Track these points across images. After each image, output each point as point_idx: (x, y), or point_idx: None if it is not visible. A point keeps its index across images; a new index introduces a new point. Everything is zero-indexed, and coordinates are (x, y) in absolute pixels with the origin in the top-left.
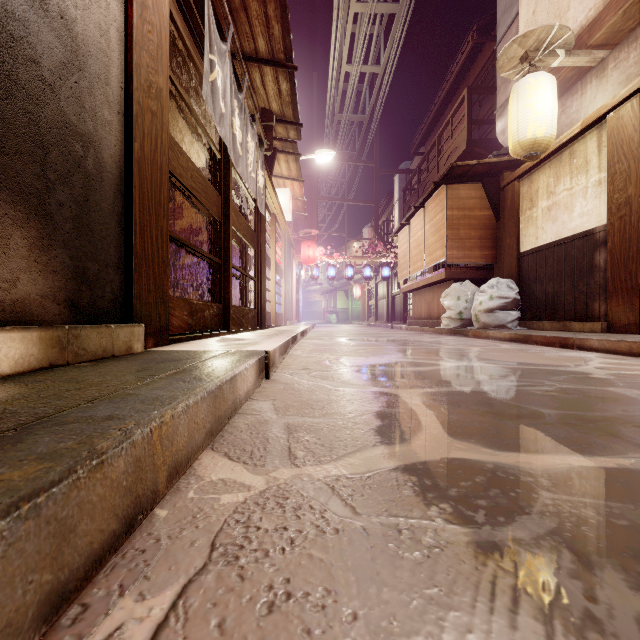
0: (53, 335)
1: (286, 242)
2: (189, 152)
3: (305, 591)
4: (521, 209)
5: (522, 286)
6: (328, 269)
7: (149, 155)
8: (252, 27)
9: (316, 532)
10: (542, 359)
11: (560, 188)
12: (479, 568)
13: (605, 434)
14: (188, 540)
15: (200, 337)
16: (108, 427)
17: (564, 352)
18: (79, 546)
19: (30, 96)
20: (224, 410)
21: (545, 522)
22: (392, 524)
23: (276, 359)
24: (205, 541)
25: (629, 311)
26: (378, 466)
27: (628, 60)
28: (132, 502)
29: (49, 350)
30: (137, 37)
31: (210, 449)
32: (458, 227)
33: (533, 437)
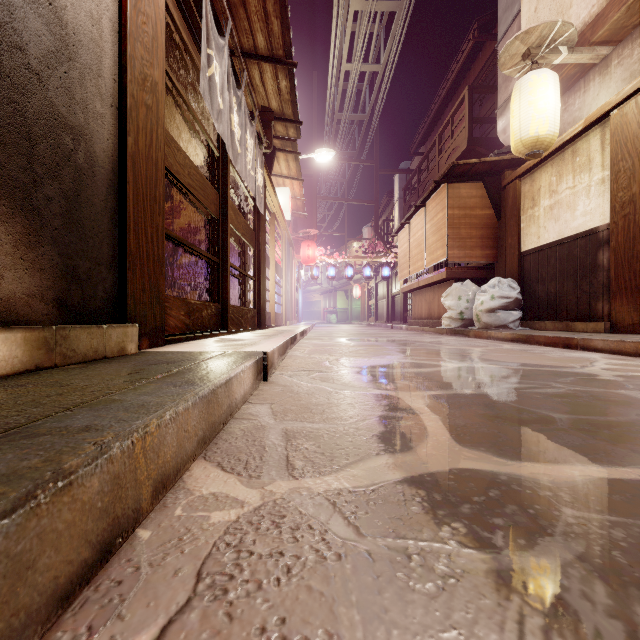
0: (39, 336)
1: (286, 242)
2: (187, 150)
3: (303, 635)
4: (523, 208)
5: (524, 286)
6: (328, 269)
7: (144, 150)
8: (251, 23)
9: (316, 558)
10: (546, 360)
11: (562, 187)
12: (502, 604)
13: (622, 441)
14: (171, 568)
15: (197, 337)
16: (82, 440)
17: (568, 353)
18: (40, 583)
19: (15, 85)
20: (218, 415)
21: (571, 545)
22: (400, 548)
23: (275, 360)
24: (190, 569)
25: (633, 311)
26: (383, 478)
27: (632, 57)
28: (109, 525)
29: (35, 352)
30: (131, 28)
31: (202, 458)
32: (459, 226)
33: (546, 445)
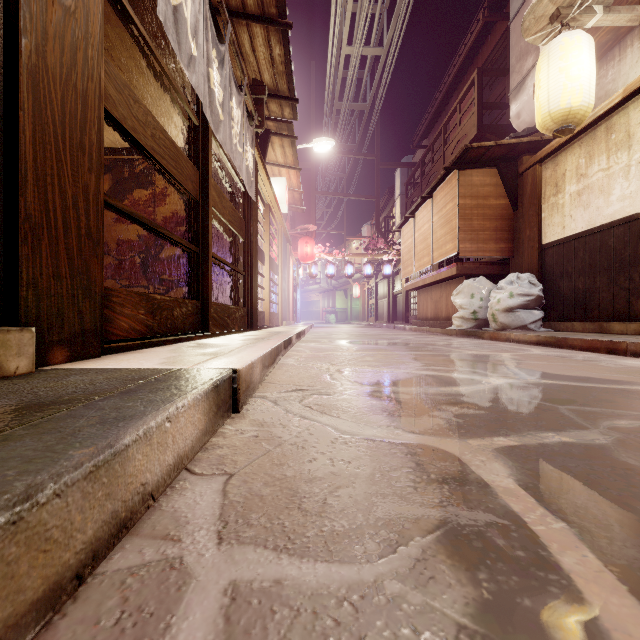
0: None
1: (282, 236)
2: (168, 128)
3: None
4: (543, 196)
5: (545, 282)
6: (327, 267)
7: (57, 70)
8: None
9: None
10: (608, 371)
11: (594, 169)
12: None
13: None
14: None
15: (162, 343)
16: None
17: (620, 360)
18: None
19: None
20: (47, 575)
21: None
22: None
23: (255, 376)
24: None
25: None
26: None
27: None
28: None
29: None
30: None
31: None
32: (471, 217)
33: None
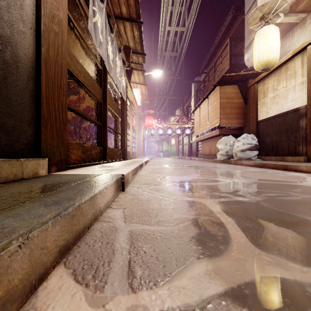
0: None
1: (138, 116)
2: (86, 68)
3: None
4: (258, 98)
5: (259, 138)
6: (159, 130)
7: (53, 57)
8: None
9: None
10: (278, 177)
11: (280, 86)
12: None
13: None
14: None
15: (88, 165)
16: None
17: (287, 173)
18: None
19: None
20: (83, 223)
21: None
22: None
23: (129, 178)
24: None
25: None
26: (208, 291)
27: None
28: None
29: None
30: None
31: (62, 264)
32: (225, 108)
33: None
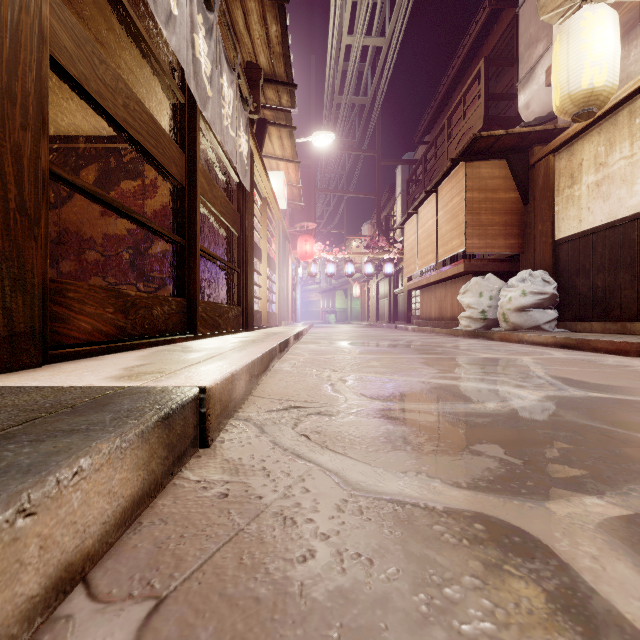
0: None
1: (280, 233)
2: (156, 113)
3: None
4: (557, 188)
5: (559, 280)
6: (327, 265)
7: None
8: None
9: None
10: None
11: (615, 157)
12: None
13: None
14: None
15: (134, 346)
16: None
17: None
18: None
19: None
20: None
21: None
22: None
23: (238, 391)
24: None
25: None
26: None
27: None
28: None
29: None
30: None
31: None
32: (479, 212)
33: None
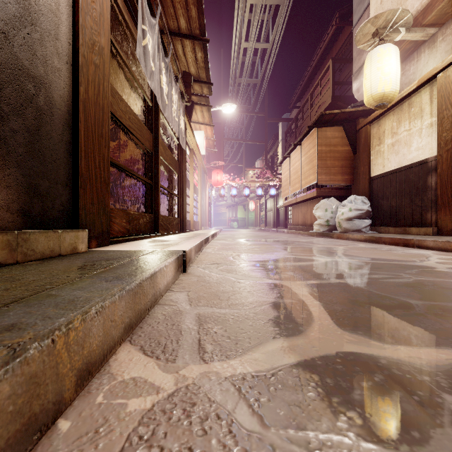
0: (3, 239)
1: (201, 170)
2: (130, 103)
3: None
4: (372, 145)
5: (372, 201)
6: (231, 189)
7: (93, 98)
8: (175, 9)
9: None
10: (393, 255)
11: (401, 129)
12: None
13: None
14: None
15: (135, 239)
16: None
17: (407, 250)
18: None
19: None
20: (144, 303)
21: None
22: (303, 442)
23: (192, 256)
24: None
25: None
26: (280, 362)
27: None
28: (24, 424)
29: None
30: (82, 4)
31: (128, 342)
32: (326, 158)
33: (412, 328)
